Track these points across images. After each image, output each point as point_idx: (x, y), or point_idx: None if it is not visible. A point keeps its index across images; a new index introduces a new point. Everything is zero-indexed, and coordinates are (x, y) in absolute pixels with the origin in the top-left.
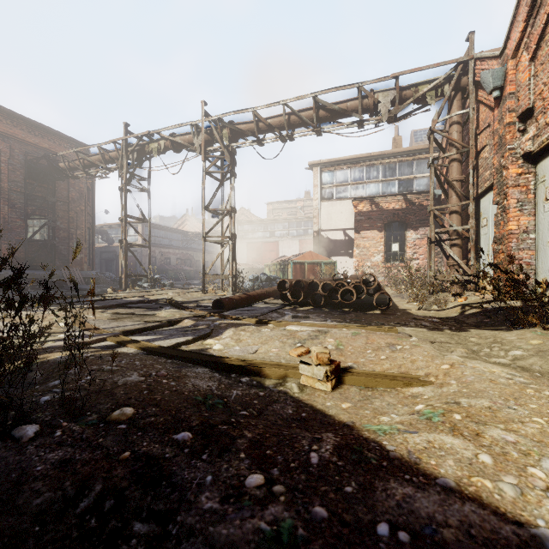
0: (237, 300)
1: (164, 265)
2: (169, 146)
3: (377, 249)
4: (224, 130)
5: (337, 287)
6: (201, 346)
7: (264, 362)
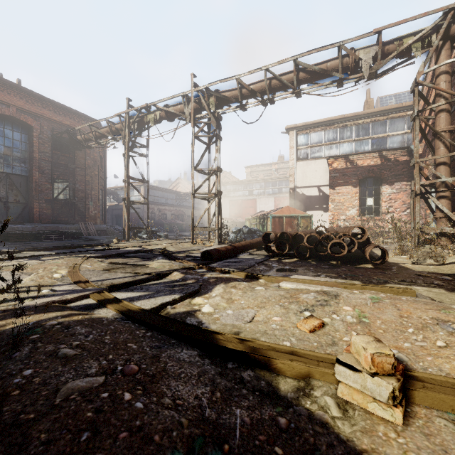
0: (223, 251)
1: (161, 220)
2: (163, 116)
3: (351, 203)
4: (210, 98)
5: (324, 240)
6: (188, 306)
7: (271, 345)
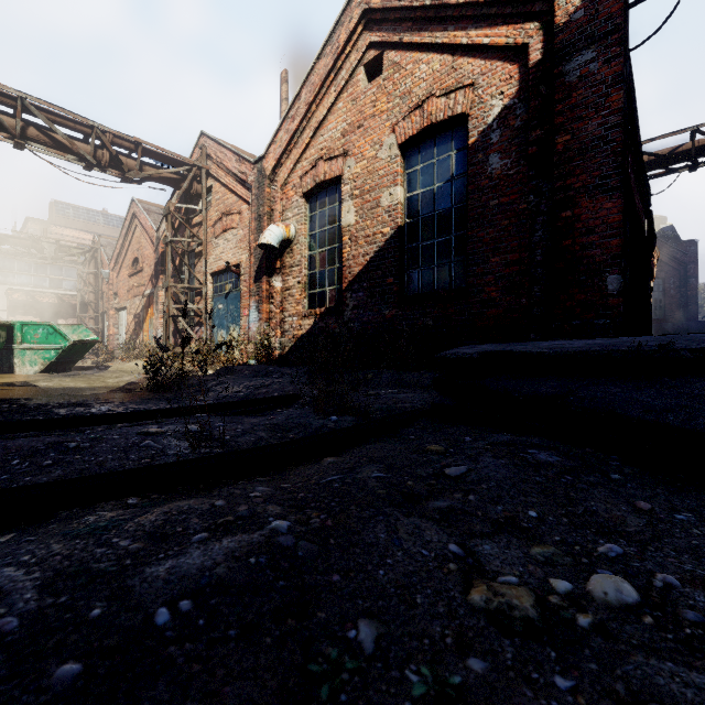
0: None
1: None
2: None
3: None
4: None
5: None
6: None
7: None
